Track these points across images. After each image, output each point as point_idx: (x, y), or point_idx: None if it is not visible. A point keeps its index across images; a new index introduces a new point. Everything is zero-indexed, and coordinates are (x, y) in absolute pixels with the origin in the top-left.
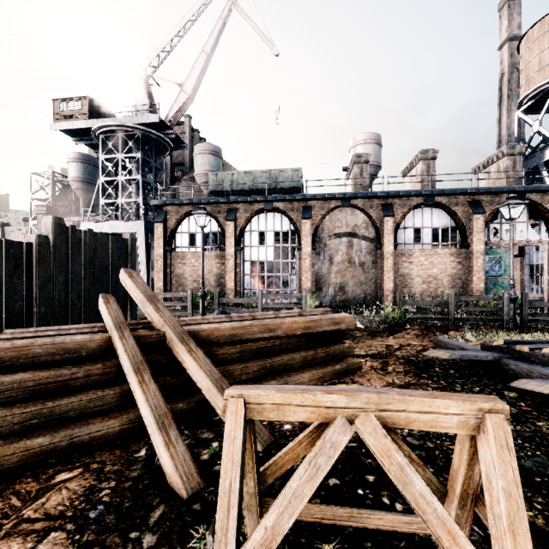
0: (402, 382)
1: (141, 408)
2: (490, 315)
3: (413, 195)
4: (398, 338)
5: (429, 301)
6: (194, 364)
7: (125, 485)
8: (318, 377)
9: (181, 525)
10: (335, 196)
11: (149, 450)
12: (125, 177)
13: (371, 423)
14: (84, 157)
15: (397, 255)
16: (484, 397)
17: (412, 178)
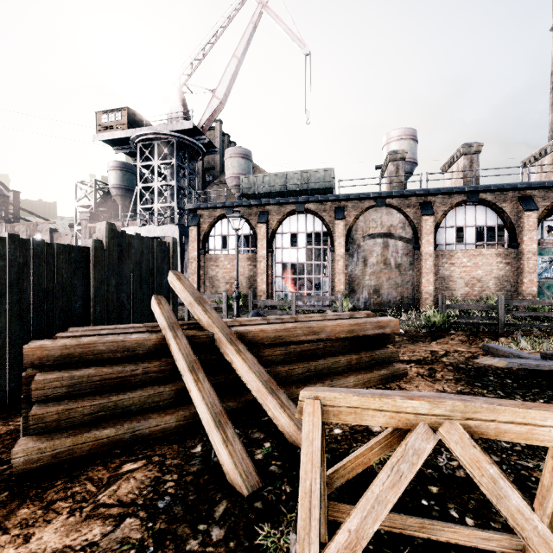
0: (454, 390)
1: (198, 406)
2: (544, 321)
3: (454, 192)
4: (442, 344)
5: (475, 305)
6: (243, 364)
7: (187, 478)
8: (363, 381)
9: (245, 521)
10: (370, 195)
11: (204, 447)
12: (161, 183)
13: (457, 431)
14: (123, 165)
15: (437, 256)
16: None
17: (452, 174)
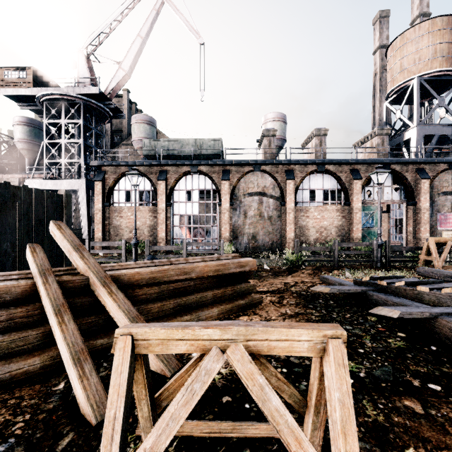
0: (293, 312)
1: (60, 346)
2: (365, 257)
3: (309, 163)
4: (295, 277)
5: (319, 247)
6: (113, 304)
7: (39, 417)
8: (226, 310)
9: (86, 450)
10: (249, 162)
11: (68, 383)
12: (68, 141)
13: (240, 351)
14: (29, 121)
15: (297, 210)
16: (329, 325)
17: (309, 150)
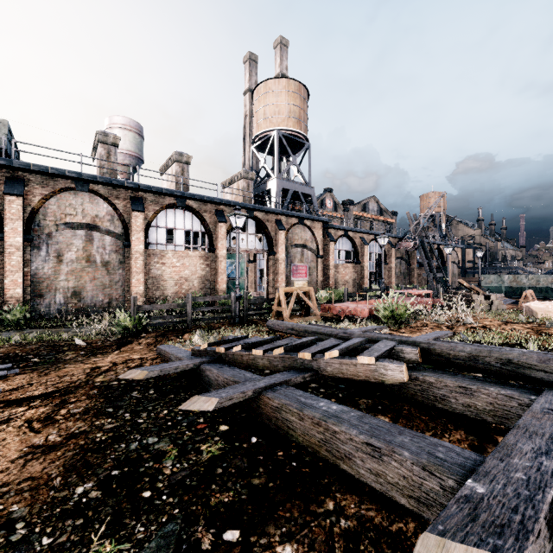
0: (62, 436)
1: None
2: (228, 312)
3: (165, 193)
4: (125, 352)
5: (168, 304)
6: None
7: None
8: None
9: None
10: (65, 173)
11: None
12: None
13: None
14: None
15: (149, 255)
16: None
17: (168, 178)
